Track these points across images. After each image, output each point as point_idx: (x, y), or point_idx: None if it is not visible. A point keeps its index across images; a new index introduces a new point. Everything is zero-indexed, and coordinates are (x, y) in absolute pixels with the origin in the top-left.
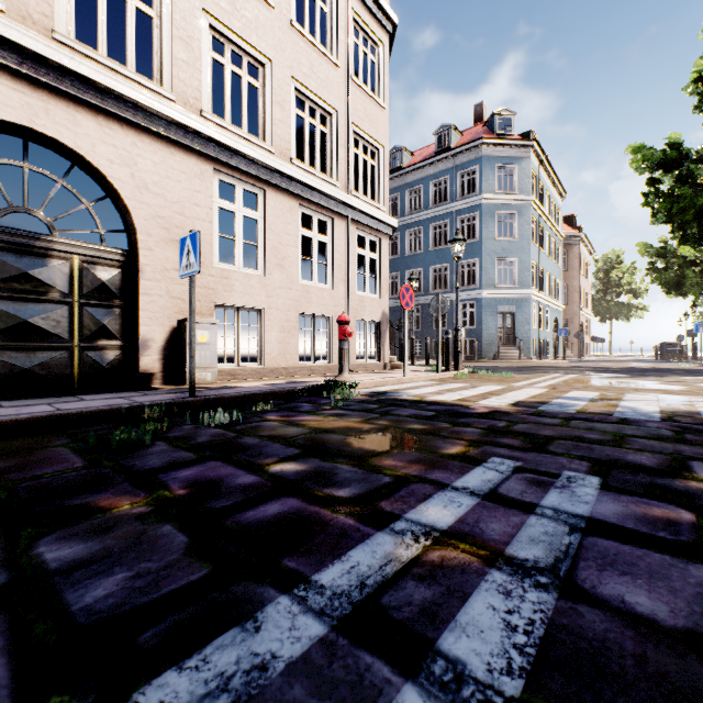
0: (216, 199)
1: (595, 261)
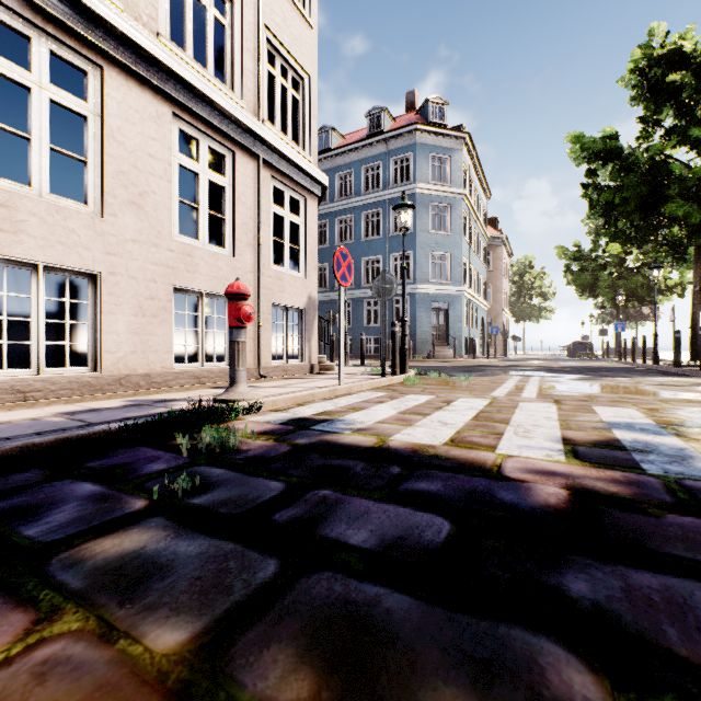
0: None
1: (511, 266)
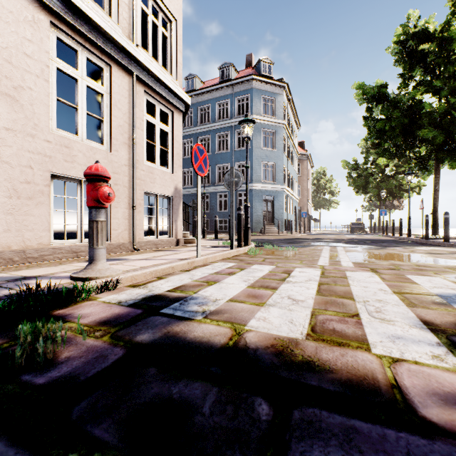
0: None
1: (312, 173)
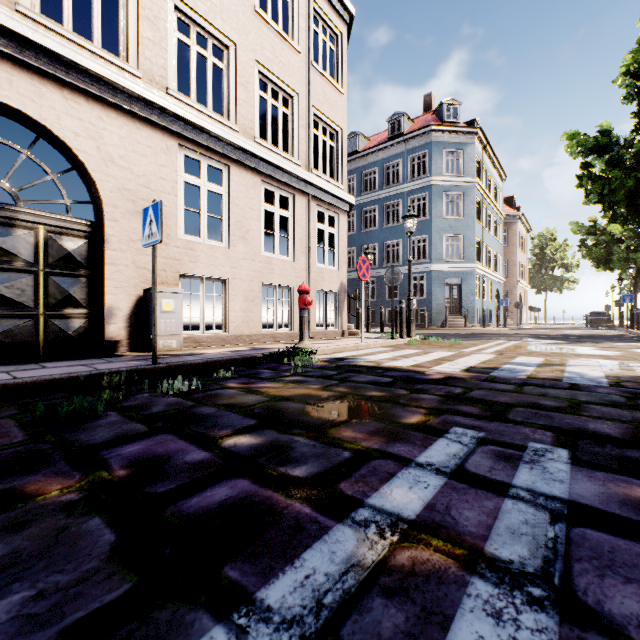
0: (182, 173)
1: (532, 239)
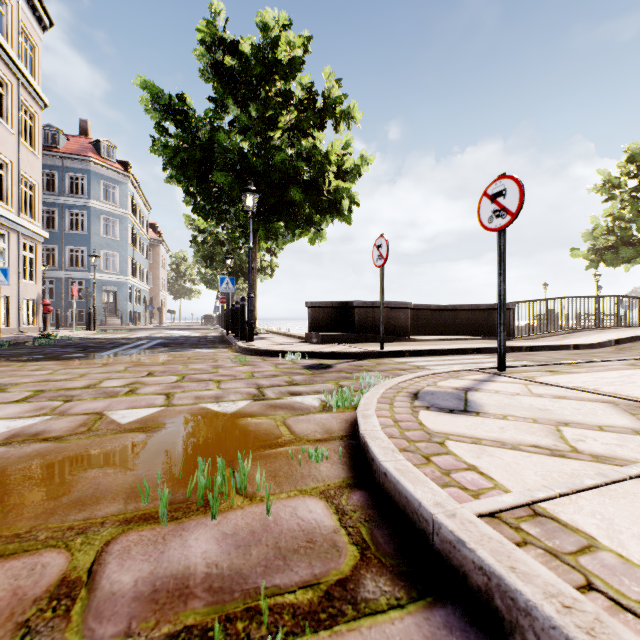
0: None
1: (171, 256)
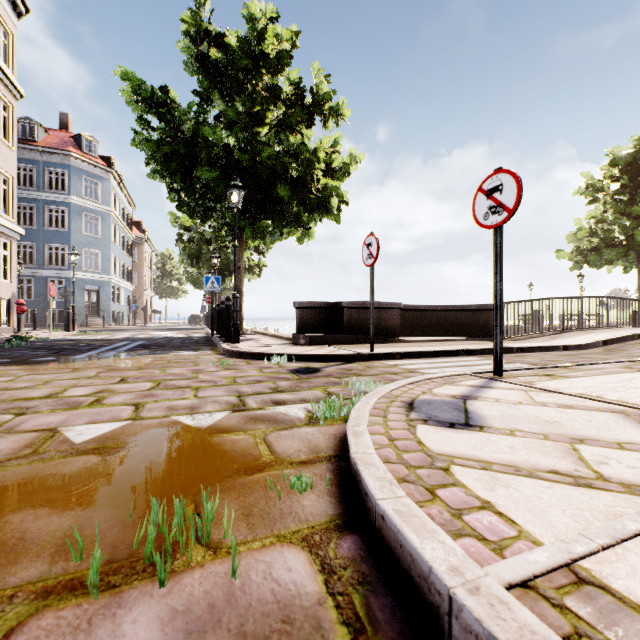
0: None
1: (157, 255)
